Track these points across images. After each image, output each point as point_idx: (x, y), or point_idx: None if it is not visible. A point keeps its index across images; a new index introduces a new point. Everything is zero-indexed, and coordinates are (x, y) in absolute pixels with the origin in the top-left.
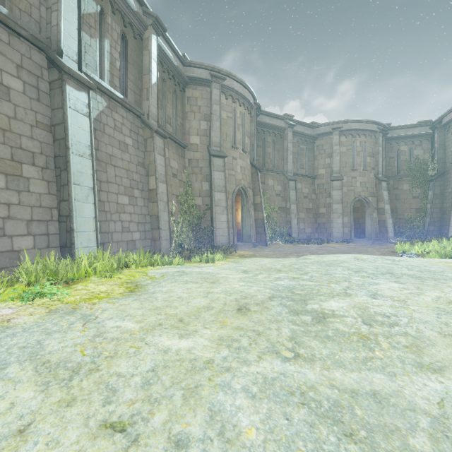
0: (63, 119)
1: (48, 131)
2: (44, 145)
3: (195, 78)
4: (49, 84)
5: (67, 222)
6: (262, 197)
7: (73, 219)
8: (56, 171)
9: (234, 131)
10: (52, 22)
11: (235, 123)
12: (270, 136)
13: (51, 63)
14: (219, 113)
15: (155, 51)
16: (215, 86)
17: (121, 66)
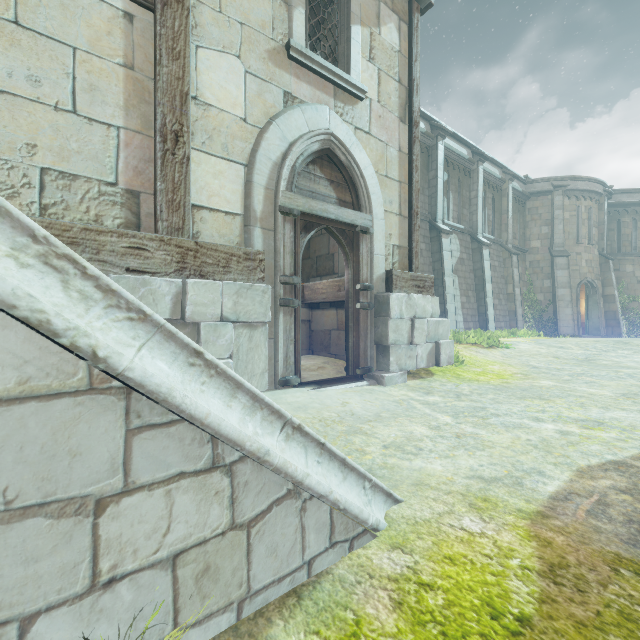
0: (480, 266)
1: (472, 273)
2: (472, 280)
3: (536, 192)
4: (471, 249)
5: (483, 316)
6: (614, 287)
7: (487, 314)
8: (476, 292)
9: (577, 227)
10: (473, 220)
11: (579, 219)
12: (627, 215)
13: (473, 240)
14: (562, 216)
15: (510, 195)
16: (556, 194)
17: (491, 218)
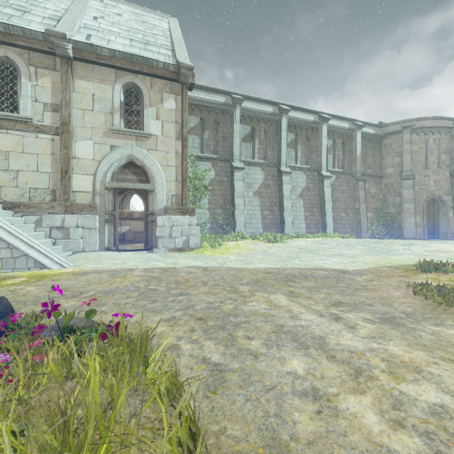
0: (322, 191)
1: (318, 196)
2: (317, 201)
3: (390, 132)
4: (318, 180)
5: (324, 224)
6: None
7: (326, 223)
8: (320, 208)
9: (426, 156)
10: (319, 161)
11: (427, 149)
12: None
13: (319, 174)
14: (410, 149)
15: (359, 139)
16: (405, 132)
17: (341, 157)
